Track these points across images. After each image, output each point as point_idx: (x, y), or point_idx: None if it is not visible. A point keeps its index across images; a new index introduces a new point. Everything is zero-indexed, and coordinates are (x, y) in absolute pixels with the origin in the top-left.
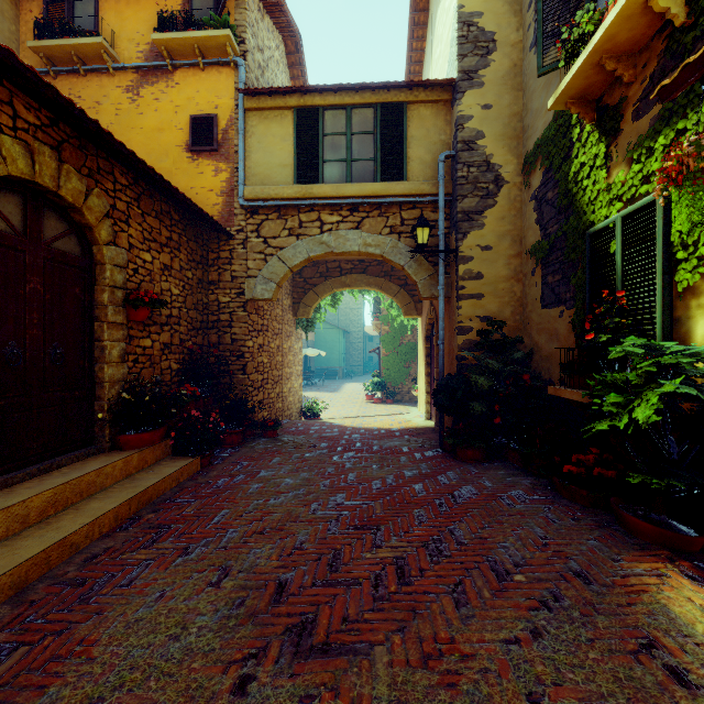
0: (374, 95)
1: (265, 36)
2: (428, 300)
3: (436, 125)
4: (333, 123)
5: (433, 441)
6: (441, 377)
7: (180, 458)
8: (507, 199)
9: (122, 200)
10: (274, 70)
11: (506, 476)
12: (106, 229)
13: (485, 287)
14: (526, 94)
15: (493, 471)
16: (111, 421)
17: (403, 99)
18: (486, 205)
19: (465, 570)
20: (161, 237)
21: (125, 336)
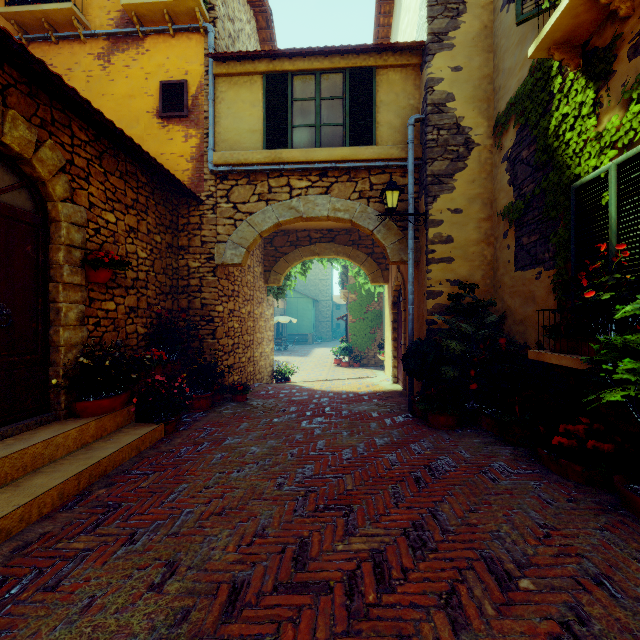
0: (343, 59)
1: (236, 8)
2: (395, 267)
3: (405, 90)
4: (302, 89)
5: (402, 406)
6: (411, 342)
7: (144, 424)
8: (478, 162)
9: (81, 156)
10: (245, 43)
11: (483, 445)
12: (61, 184)
13: (455, 251)
14: (497, 54)
15: (468, 439)
16: (67, 387)
17: (372, 63)
18: (456, 168)
19: (457, 570)
20: (126, 198)
21: (85, 298)
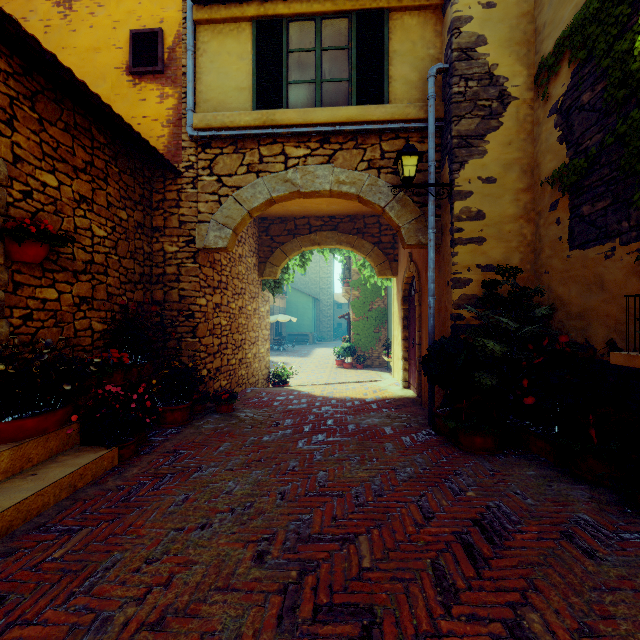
0: (349, 0)
1: None
2: (406, 257)
3: (423, 37)
4: (300, 37)
5: (420, 418)
6: (431, 341)
7: (90, 449)
8: (515, 120)
9: None
10: None
11: (543, 482)
12: None
13: (487, 229)
14: None
15: (518, 470)
16: None
17: (383, 5)
18: (489, 127)
19: None
20: (74, 158)
21: (5, 281)
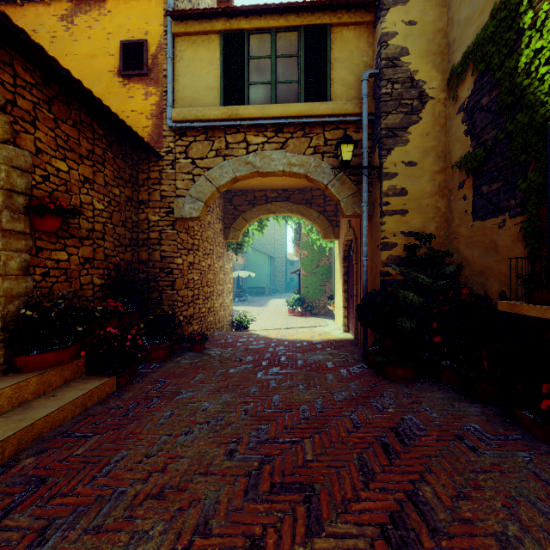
0: (298, 17)
1: None
2: (346, 224)
3: (358, 47)
4: (259, 47)
5: (356, 355)
6: (365, 293)
7: (94, 377)
8: (431, 115)
9: (26, 99)
10: None
11: (448, 402)
12: (0, 125)
13: (409, 203)
14: (451, 7)
15: (429, 393)
16: (6, 341)
17: (326, 21)
18: (410, 121)
19: None
20: (80, 148)
21: (30, 246)
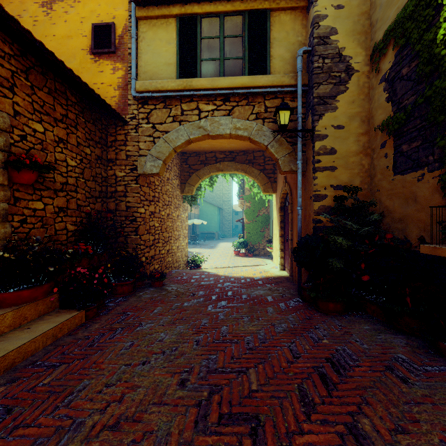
0: (243, 3)
1: None
2: (282, 179)
3: (294, 29)
4: (209, 29)
5: (291, 290)
6: (299, 237)
7: (66, 311)
8: (357, 85)
9: (5, 67)
10: None
11: (375, 333)
12: None
13: (338, 161)
14: None
15: (358, 325)
16: None
17: (266, 6)
18: (339, 90)
19: None
20: (55, 112)
21: (8, 196)
